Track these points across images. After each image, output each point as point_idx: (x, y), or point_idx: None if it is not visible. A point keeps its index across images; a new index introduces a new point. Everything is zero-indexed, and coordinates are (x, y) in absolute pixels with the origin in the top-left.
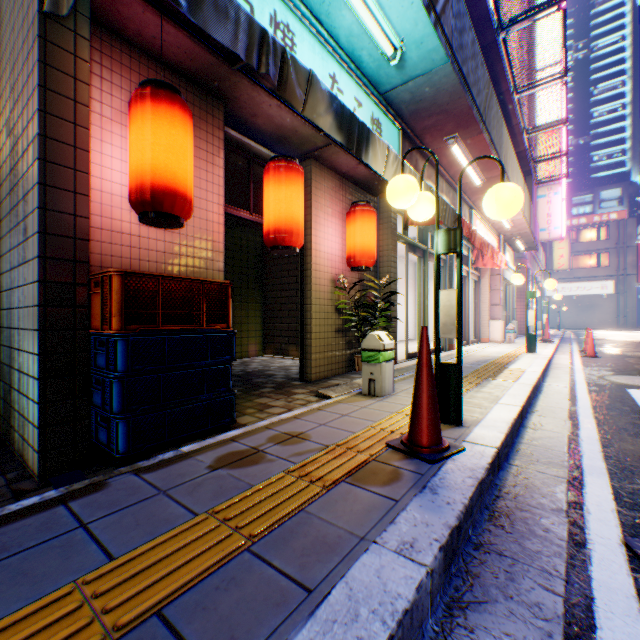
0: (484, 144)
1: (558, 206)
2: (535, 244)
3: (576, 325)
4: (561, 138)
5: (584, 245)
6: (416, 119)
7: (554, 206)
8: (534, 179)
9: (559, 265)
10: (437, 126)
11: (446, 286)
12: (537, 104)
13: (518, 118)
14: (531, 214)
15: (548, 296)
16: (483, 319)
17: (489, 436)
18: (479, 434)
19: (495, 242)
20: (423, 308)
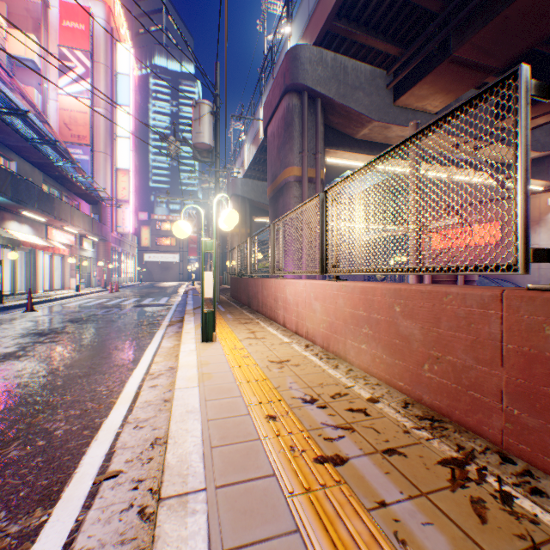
0: (40, 213)
1: (129, 215)
2: (105, 238)
3: (162, 279)
4: (131, 179)
5: (166, 232)
6: (2, 205)
7: (127, 215)
8: (106, 203)
9: (146, 244)
10: (14, 207)
11: (34, 262)
12: (119, 155)
13: (81, 183)
14: (97, 225)
15: (147, 261)
16: (68, 277)
17: (10, 304)
18: (8, 304)
19: (74, 238)
20: (15, 273)
